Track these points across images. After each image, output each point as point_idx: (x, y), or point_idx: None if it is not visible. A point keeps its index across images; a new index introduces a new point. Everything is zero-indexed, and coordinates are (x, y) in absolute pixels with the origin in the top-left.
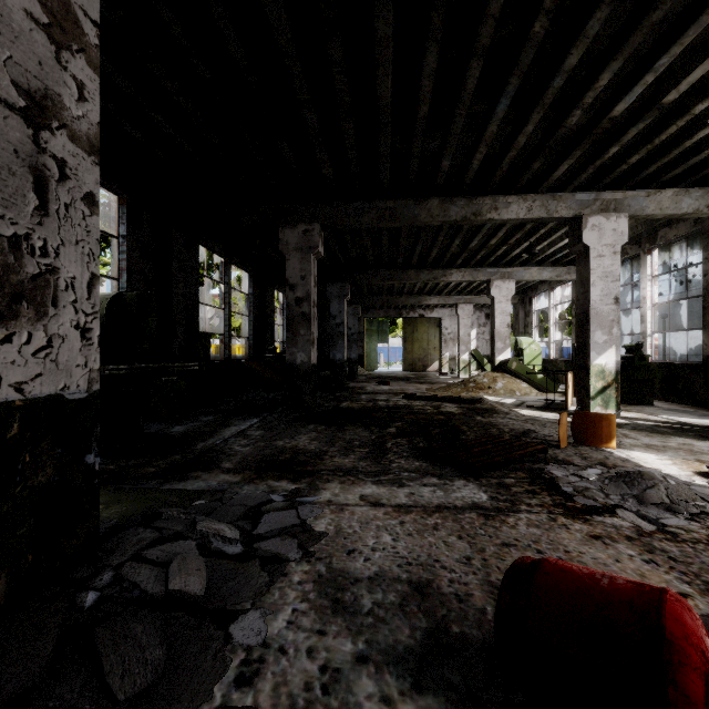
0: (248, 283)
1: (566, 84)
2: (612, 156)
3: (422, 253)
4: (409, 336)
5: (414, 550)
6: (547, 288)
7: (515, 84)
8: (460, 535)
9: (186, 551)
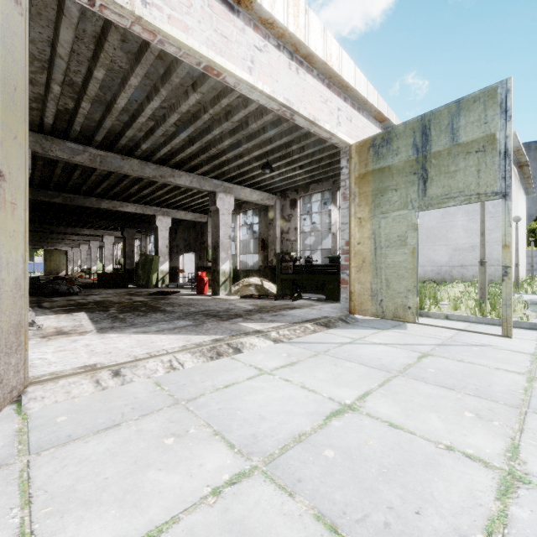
0: None
1: None
2: None
3: None
4: (48, 258)
5: None
6: None
7: None
8: None
9: None
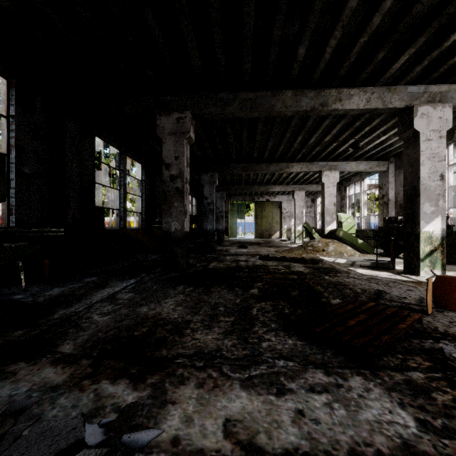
0: (141, 171)
1: None
2: (445, 49)
3: (272, 149)
4: (259, 214)
5: None
6: (359, 179)
7: None
8: None
9: None
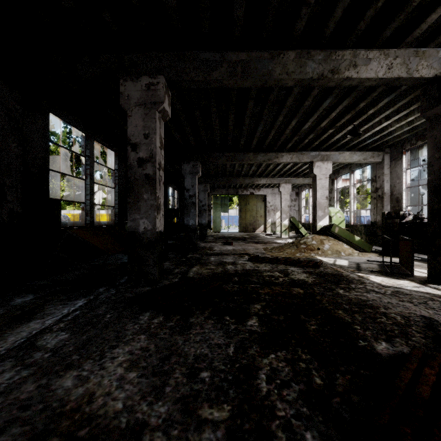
0: (114, 160)
1: None
2: None
3: (260, 136)
4: (243, 207)
5: None
6: (348, 171)
7: None
8: None
9: None
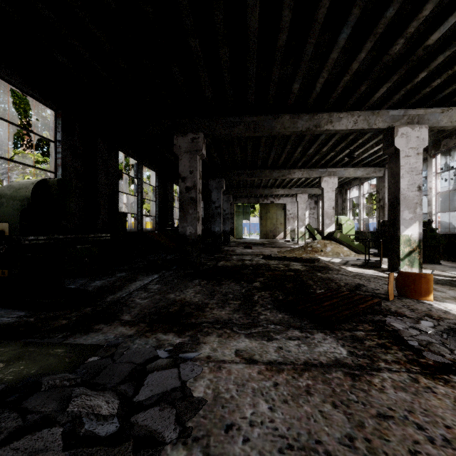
0: (155, 178)
1: (394, 17)
2: (418, 81)
3: (274, 158)
4: (264, 215)
5: (293, 424)
6: (358, 183)
7: (356, 14)
8: (334, 402)
9: (47, 445)
